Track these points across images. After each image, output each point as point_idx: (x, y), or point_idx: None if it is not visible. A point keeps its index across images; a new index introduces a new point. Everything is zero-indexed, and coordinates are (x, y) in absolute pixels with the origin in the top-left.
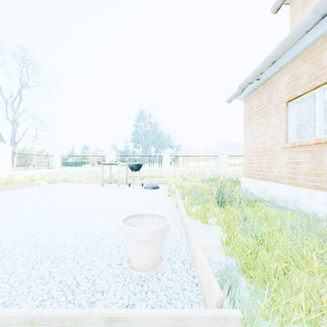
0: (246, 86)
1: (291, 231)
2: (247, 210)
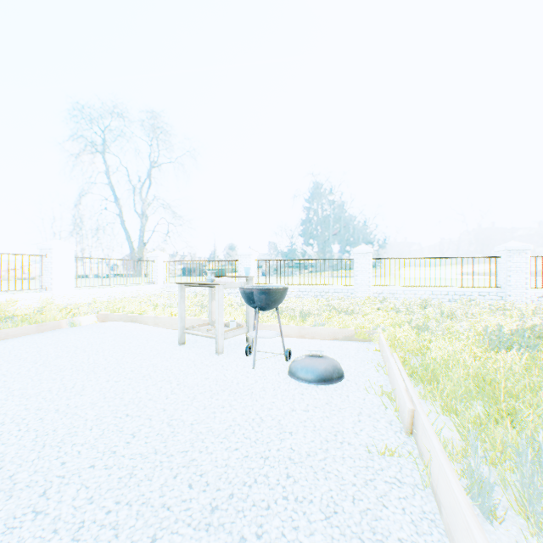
0: None
1: None
2: None
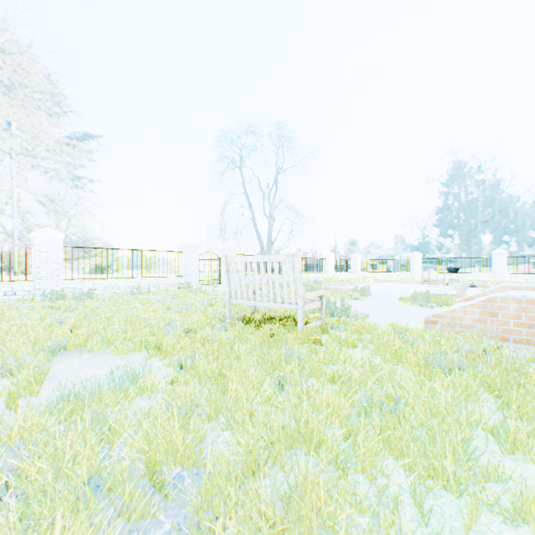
0: None
1: None
2: None
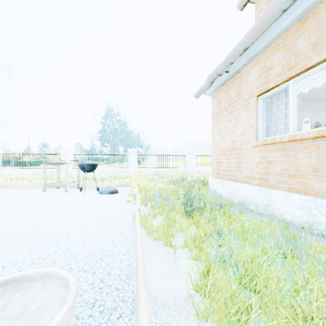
0: (215, 78)
1: (276, 250)
2: (220, 221)
